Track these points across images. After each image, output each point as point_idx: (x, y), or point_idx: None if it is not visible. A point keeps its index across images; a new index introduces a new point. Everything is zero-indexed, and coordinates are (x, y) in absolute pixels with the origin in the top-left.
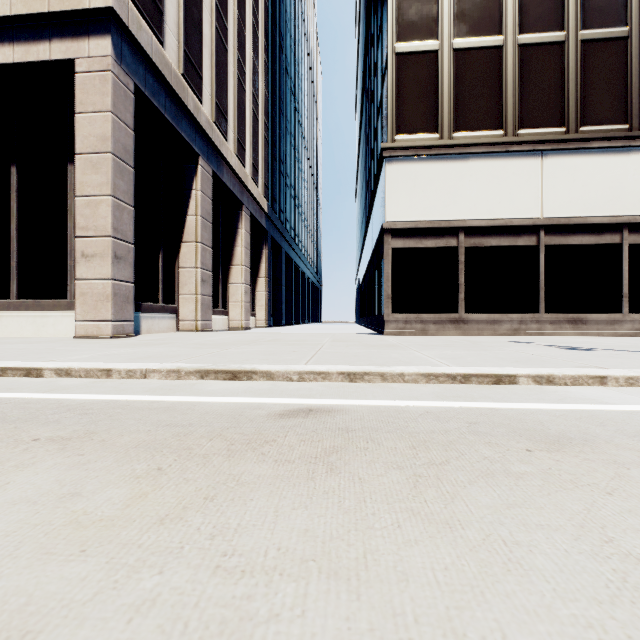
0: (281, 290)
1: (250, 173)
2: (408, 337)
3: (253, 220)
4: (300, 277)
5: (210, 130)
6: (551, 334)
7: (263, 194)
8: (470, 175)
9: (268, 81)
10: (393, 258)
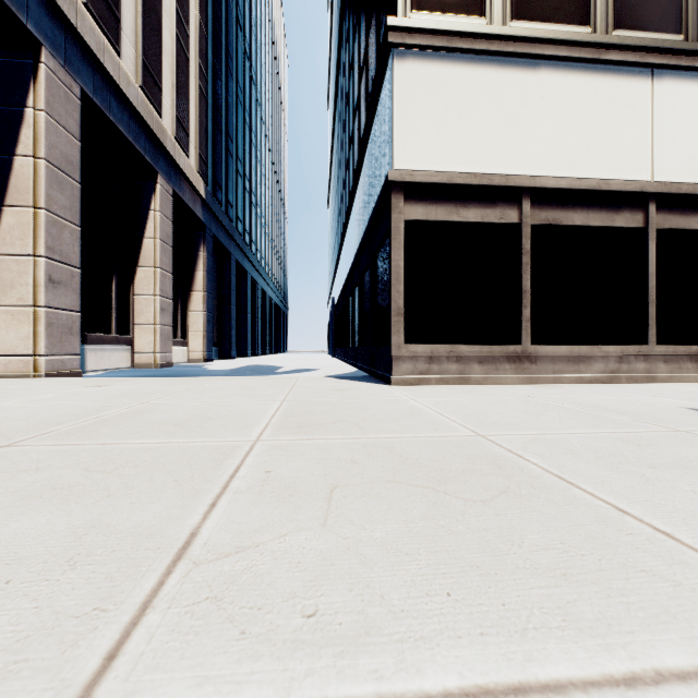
0: (230, 311)
1: (172, 130)
2: (446, 392)
3: (180, 204)
4: (259, 296)
5: (70, 8)
6: (666, 379)
7: (197, 170)
8: (541, 96)
9: (207, 13)
10: (407, 240)
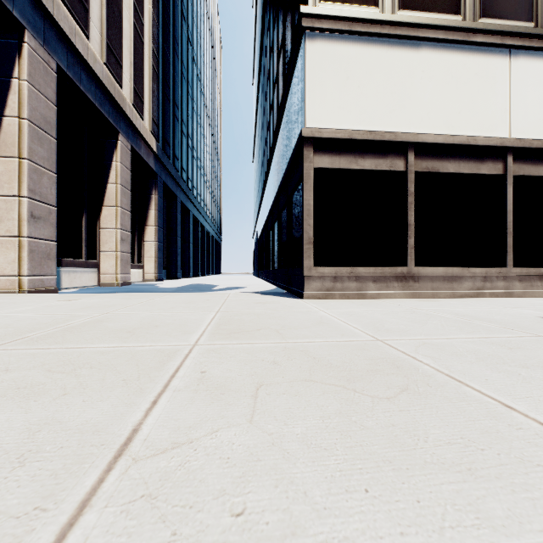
0: (176, 241)
1: (130, 98)
2: (348, 305)
3: (137, 157)
4: (199, 230)
5: None
6: (521, 294)
7: (150, 130)
8: (422, 70)
9: (158, 7)
10: (316, 184)
